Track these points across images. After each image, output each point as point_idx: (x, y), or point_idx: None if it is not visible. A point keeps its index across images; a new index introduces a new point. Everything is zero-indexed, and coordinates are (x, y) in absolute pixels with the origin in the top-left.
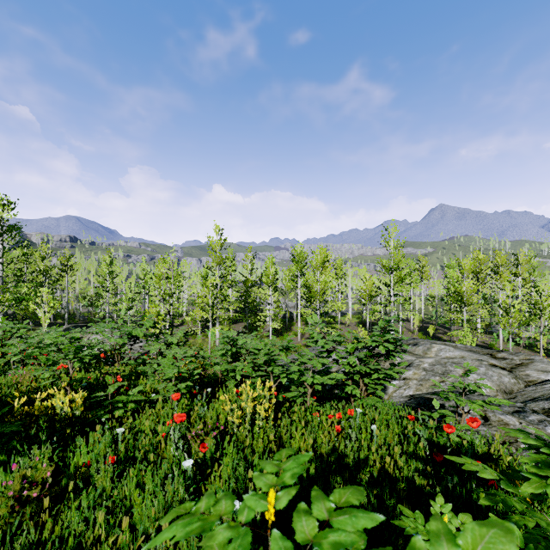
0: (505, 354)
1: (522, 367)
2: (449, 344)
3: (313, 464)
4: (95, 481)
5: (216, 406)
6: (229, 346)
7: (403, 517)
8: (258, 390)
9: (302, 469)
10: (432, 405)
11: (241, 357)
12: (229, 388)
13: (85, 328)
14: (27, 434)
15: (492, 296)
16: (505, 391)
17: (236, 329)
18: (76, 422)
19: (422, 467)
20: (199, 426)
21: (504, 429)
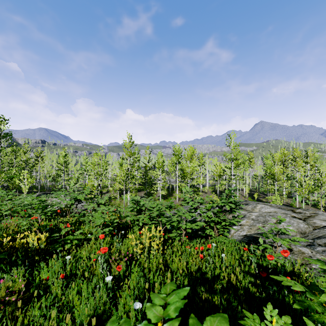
0: (301, 210)
1: (311, 218)
2: (267, 204)
3: (186, 279)
4: (52, 289)
5: (127, 241)
6: (135, 205)
7: (246, 319)
8: (152, 232)
9: (183, 303)
10: (258, 241)
11: (143, 212)
12: (135, 231)
13: (50, 194)
14: (10, 260)
15: (292, 175)
16: (301, 232)
17: (140, 195)
18: (41, 252)
19: (253, 280)
20: (116, 255)
21: (307, 259)
